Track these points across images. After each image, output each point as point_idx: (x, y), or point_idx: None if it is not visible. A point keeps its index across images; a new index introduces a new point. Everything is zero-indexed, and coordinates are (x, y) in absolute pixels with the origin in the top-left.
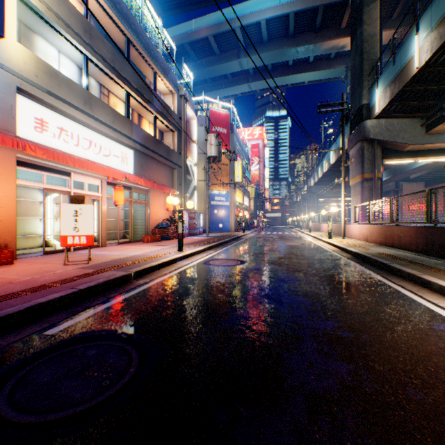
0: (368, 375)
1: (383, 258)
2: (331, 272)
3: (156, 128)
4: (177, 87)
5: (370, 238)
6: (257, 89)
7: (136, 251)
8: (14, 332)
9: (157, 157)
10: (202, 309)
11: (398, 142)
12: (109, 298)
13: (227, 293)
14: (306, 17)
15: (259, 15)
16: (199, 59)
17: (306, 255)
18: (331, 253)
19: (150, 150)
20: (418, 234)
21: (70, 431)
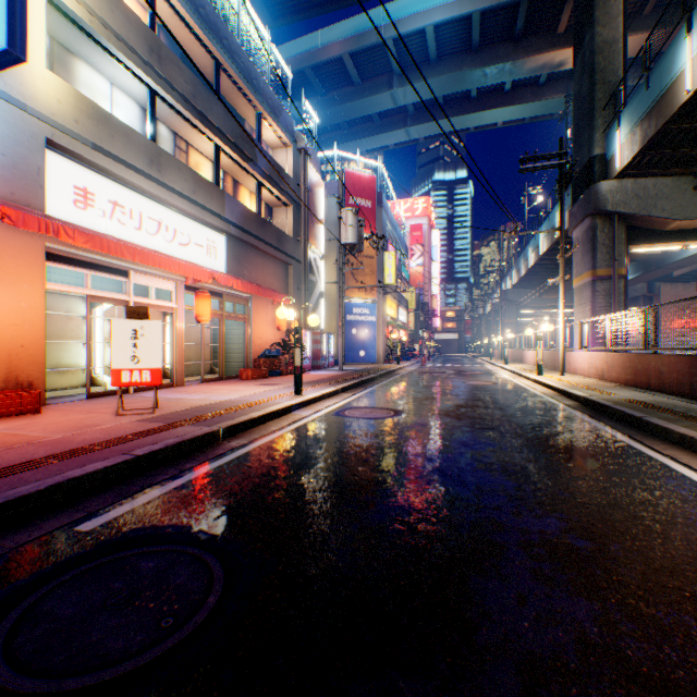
0: (629, 625)
1: (634, 408)
2: (545, 432)
3: (260, 201)
4: (294, 137)
5: (609, 374)
6: (420, 137)
7: (229, 393)
8: (28, 526)
9: (262, 246)
10: (332, 493)
11: (655, 216)
12: (182, 471)
13: (373, 464)
14: (499, 19)
15: (424, 19)
16: (329, 92)
17: (501, 402)
18: (543, 399)
19: (251, 235)
20: (694, 368)
21: None
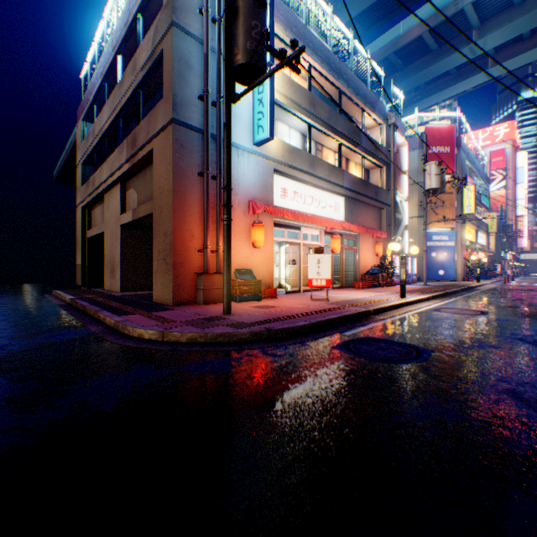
0: None
1: None
2: None
3: (363, 170)
4: (385, 117)
5: None
6: (501, 73)
7: (356, 295)
8: (326, 331)
9: (365, 200)
10: (449, 338)
11: None
12: (364, 324)
13: (470, 332)
14: None
15: None
16: (407, 65)
17: None
18: None
19: (358, 194)
20: None
21: (398, 362)
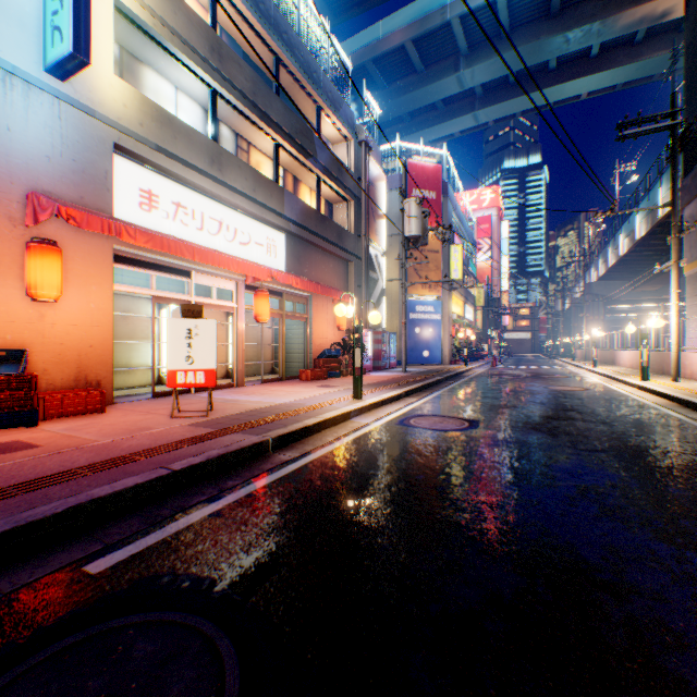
0: None
1: None
2: (684, 460)
3: (320, 198)
4: (354, 130)
5: None
6: (489, 120)
7: (286, 396)
8: (35, 560)
9: (322, 243)
10: (398, 540)
11: None
12: (222, 491)
13: (451, 497)
14: None
15: None
16: (390, 84)
17: (603, 414)
18: (659, 411)
19: (311, 233)
20: None
21: None
